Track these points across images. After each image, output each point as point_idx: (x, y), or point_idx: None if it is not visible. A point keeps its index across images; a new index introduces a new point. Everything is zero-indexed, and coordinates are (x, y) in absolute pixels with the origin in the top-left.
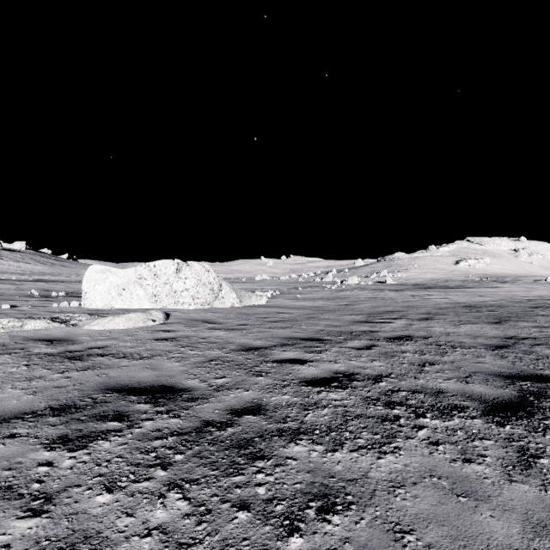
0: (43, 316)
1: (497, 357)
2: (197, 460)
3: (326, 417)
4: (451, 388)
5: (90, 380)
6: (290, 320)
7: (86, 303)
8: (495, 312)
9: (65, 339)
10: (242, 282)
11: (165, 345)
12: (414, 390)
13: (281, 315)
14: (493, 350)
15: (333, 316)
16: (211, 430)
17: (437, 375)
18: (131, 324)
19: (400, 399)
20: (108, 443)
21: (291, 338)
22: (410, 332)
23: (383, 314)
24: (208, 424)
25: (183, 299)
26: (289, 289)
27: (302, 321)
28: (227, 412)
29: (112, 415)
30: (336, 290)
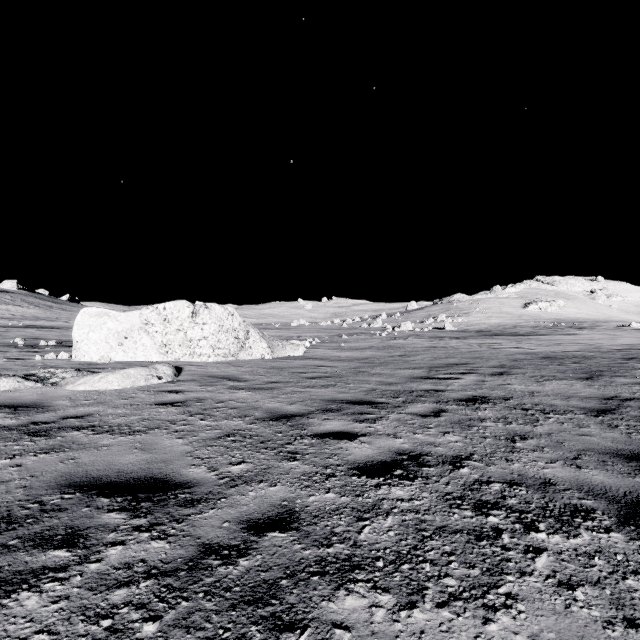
0: (17, 372)
1: (604, 427)
2: (180, 634)
3: (392, 532)
4: (560, 476)
5: (49, 469)
6: (333, 375)
7: (77, 355)
8: (582, 365)
9: (36, 404)
10: (276, 328)
11: (168, 413)
12: (510, 481)
13: (322, 370)
14: (596, 416)
15: (386, 370)
16: (213, 565)
17: (536, 456)
18: (129, 383)
19: (494, 496)
20: (36, 598)
21: (335, 400)
22: (484, 391)
23: (447, 367)
24: (209, 550)
25: (200, 349)
26: (331, 336)
27: (348, 377)
28: (241, 525)
29: (60, 536)
30: (387, 338)
